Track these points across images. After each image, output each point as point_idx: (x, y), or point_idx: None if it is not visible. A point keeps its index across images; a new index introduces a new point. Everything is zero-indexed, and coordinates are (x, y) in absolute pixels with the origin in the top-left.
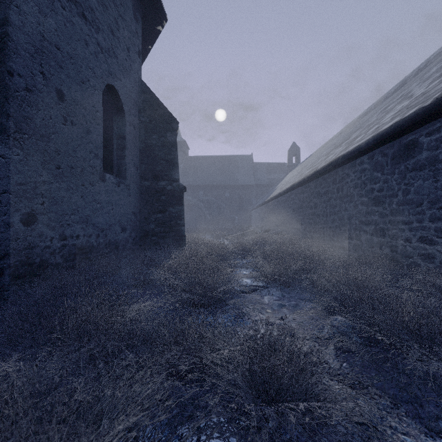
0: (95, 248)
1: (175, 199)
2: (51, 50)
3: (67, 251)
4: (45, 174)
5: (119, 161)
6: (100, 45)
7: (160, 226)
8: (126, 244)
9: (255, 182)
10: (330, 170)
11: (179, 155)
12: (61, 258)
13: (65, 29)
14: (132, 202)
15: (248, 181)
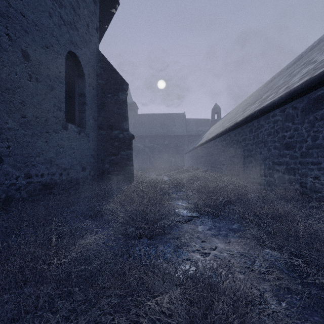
0: (58, 184)
1: (125, 145)
2: (16, 16)
3: (32, 187)
4: (10, 122)
5: (80, 114)
6: (63, 19)
7: (114, 166)
8: (86, 180)
9: (187, 133)
10: (247, 122)
11: (131, 113)
12: (26, 193)
13: (30, 0)
14: (91, 147)
15: (182, 132)
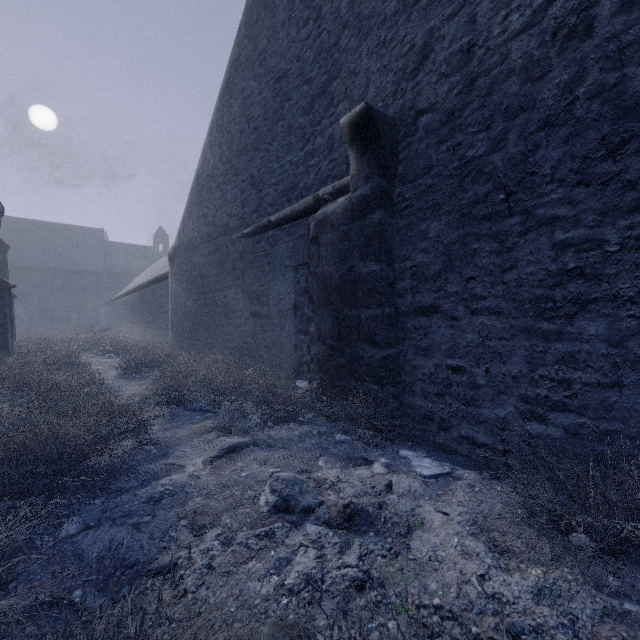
0: None
1: None
2: None
3: None
4: None
5: None
6: None
7: None
8: None
9: (108, 269)
10: (141, 289)
11: None
12: None
13: None
14: None
15: (96, 266)
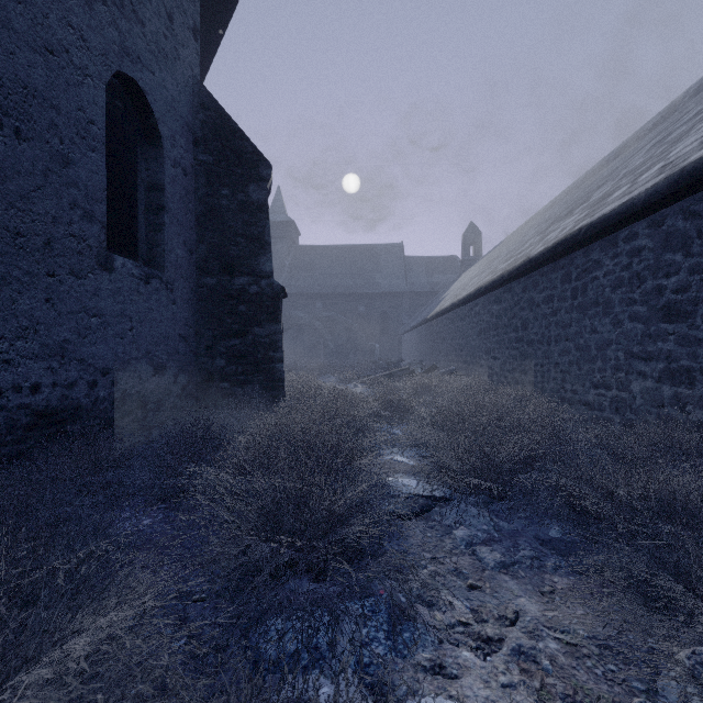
0: (86, 410)
1: (264, 312)
2: None
3: (2, 422)
4: None
5: (152, 236)
6: None
7: (236, 362)
8: (166, 397)
9: (408, 288)
10: (557, 257)
11: (284, 245)
12: None
13: None
14: (180, 316)
15: (397, 286)
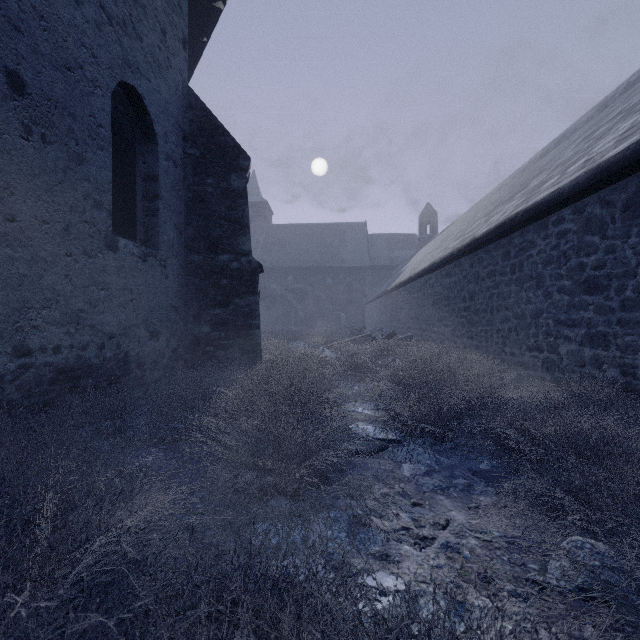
0: (96, 368)
1: (244, 285)
2: None
3: (32, 377)
4: None
5: (148, 220)
6: (106, 11)
7: (219, 328)
8: (160, 359)
9: (371, 263)
10: (498, 238)
11: (259, 223)
12: (17, 391)
13: None
14: (172, 289)
15: (361, 261)
